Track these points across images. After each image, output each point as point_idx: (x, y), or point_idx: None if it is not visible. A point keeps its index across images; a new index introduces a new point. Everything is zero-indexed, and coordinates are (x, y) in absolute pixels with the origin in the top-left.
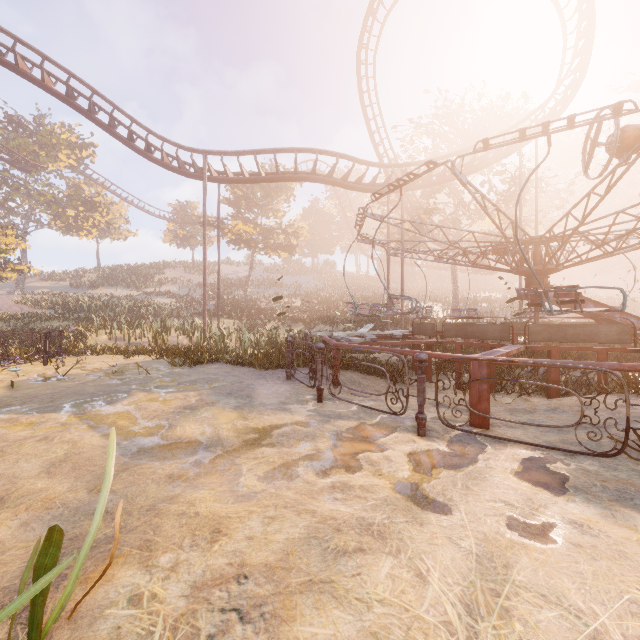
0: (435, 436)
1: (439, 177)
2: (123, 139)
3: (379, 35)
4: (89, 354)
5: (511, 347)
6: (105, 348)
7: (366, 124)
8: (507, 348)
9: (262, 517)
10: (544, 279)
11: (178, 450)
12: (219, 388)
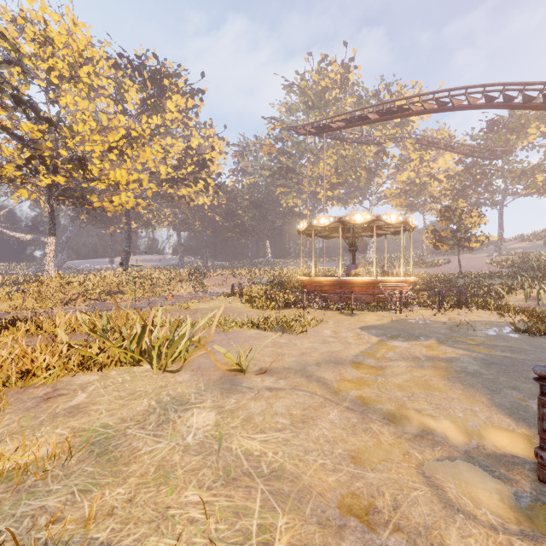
0: None
1: None
2: (539, 106)
3: None
4: (473, 309)
5: None
6: (500, 306)
7: None
8: None
9: (311, 394)
10: None
11: (369, 370)
12: (495, 357)
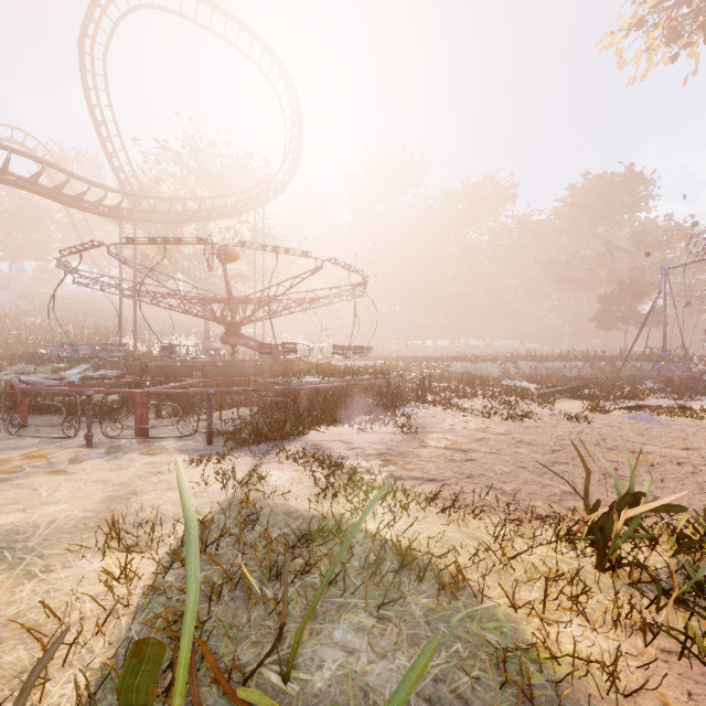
0: (101, 447)
1: (180, 216)
2: None
3: (111, 34)
4: None
5: (187, 382)
6: None
7: (95, 126)
8: (182, 383)
9: None
10: (237, 330)
11: None
12: None
